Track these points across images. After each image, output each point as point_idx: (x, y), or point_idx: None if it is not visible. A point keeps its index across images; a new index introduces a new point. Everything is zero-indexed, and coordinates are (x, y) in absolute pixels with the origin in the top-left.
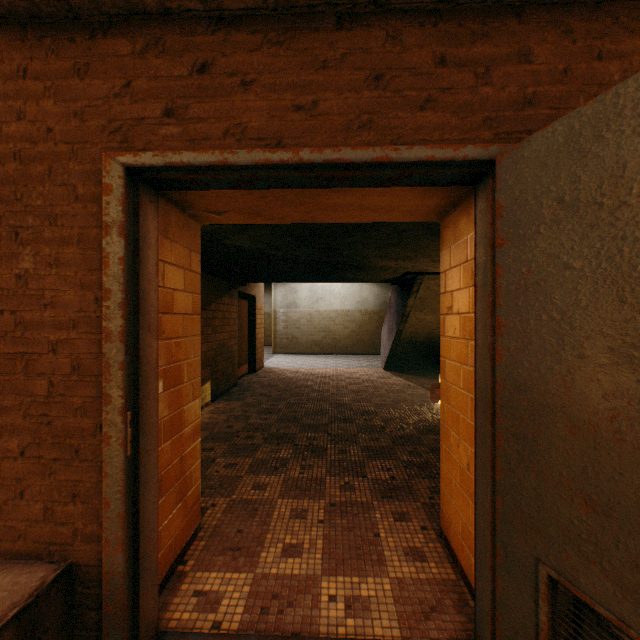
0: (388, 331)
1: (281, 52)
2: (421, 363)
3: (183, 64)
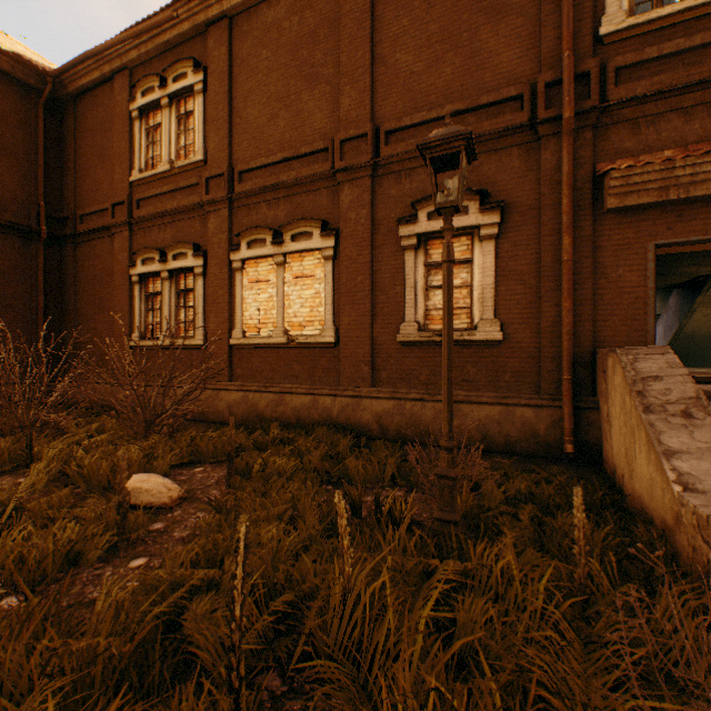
0: (664, 330)
1: (706, 209)
2: (697, 359)
3: (672, 216)
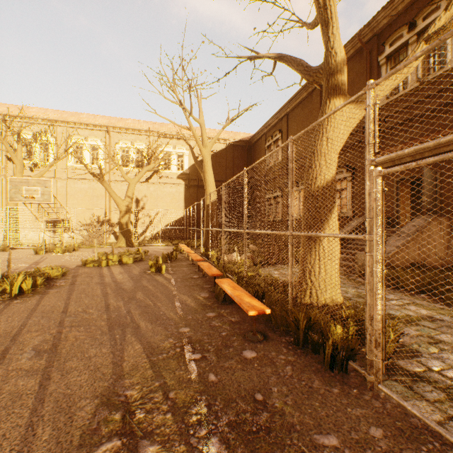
0: None
1: None
2: None
3: None
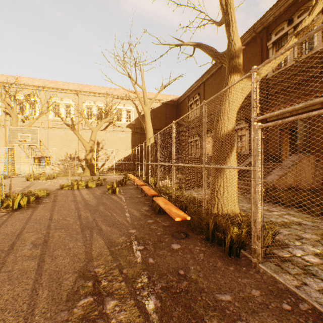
0: None
1: None
2: None
3: None
